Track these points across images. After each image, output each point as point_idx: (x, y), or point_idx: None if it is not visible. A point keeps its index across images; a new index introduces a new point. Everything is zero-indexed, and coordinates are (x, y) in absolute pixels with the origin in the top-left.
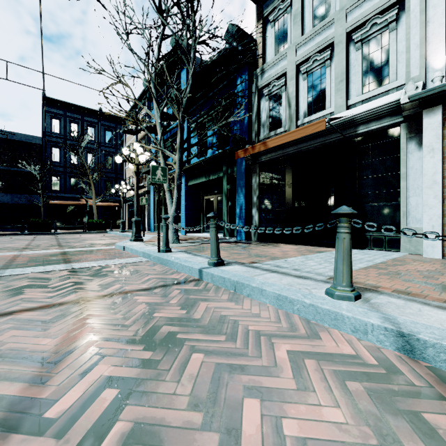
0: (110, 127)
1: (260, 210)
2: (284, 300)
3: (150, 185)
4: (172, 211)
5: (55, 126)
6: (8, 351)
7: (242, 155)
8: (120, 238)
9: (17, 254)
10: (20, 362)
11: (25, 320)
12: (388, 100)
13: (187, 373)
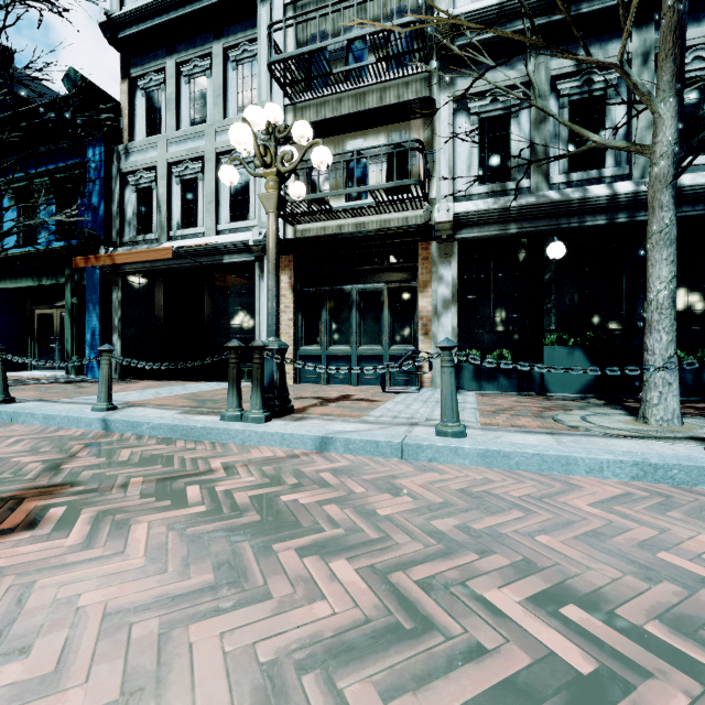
0: None
1: (124, 337)
2: (50, 418)
3: None
4: None
5: None
6: None
7: (82, 264)
8: None
9: None
10: None
11: None
12: (244, 238)
13: None
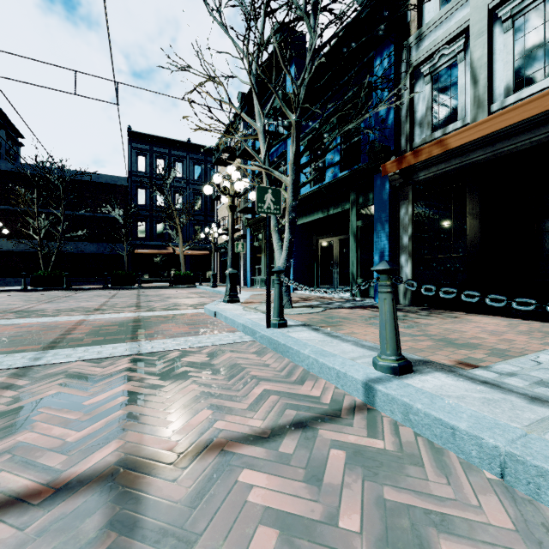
0: (199, 161)
1: (414, 258)
2: None
3: (247, 227)
4: (282, 260)
5: (141, 164)
6: None
7: (393, 168)
8: (211, 296)
9: (82, 318)
10: None
11: None
12: None
13: None
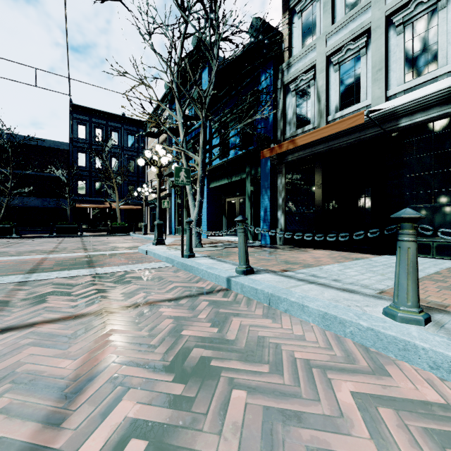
0: (132, 132)
1: (286, 213)
2: (332, 320)
3: (172, 187)
4: (195, 214)
5: (81, 132)
6: (24, 375)
7: (267, 154)
8: (143, 241)
9: (44, 257)
10: (36, 390)
11: (46, 334)
12: (437, 88)
13: (229, 421)
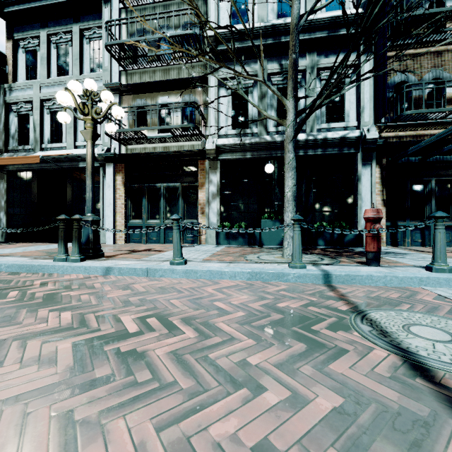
0: None
1: (8, 214)
2: None
3: None
4: None
5: None
6: None
7: None
8: None
9: None
10: None
11: None
12: None
13: None
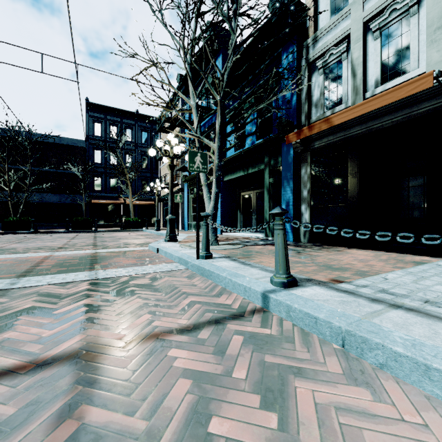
0: (146, 128)
1: (311, 207)
2: None
3: (184, 182)
4: (210, 208)
5: (97, 129)
6: None
7: (294, 138)
8: (155, 237)
9: (48, 254)
10: None
11: None
12: None
13: None
